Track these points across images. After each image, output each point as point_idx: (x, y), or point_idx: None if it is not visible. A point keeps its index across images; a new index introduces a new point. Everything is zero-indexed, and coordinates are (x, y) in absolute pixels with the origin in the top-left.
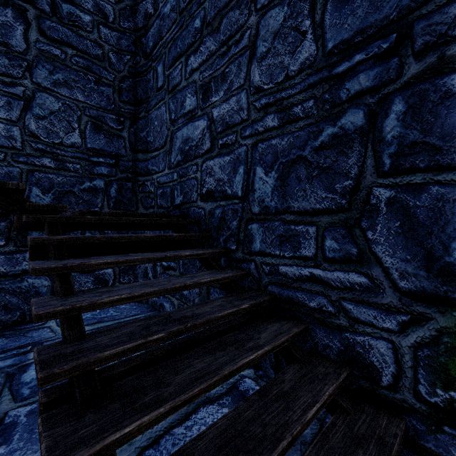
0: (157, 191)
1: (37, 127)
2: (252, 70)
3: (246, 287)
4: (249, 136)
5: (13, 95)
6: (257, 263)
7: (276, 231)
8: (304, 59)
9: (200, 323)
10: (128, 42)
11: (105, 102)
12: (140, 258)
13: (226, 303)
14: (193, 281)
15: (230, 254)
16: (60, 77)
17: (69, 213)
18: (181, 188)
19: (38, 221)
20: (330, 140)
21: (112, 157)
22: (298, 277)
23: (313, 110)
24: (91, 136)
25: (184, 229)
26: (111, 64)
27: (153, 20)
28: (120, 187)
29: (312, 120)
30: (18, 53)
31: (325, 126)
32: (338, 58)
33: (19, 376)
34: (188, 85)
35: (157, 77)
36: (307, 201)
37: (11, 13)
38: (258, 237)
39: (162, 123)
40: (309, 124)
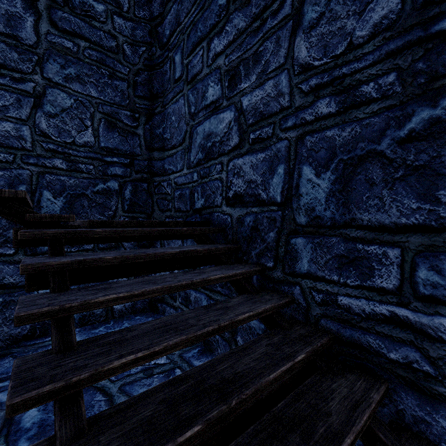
0: (174, 192)
1: (48, 125)
2: (296, 44)
3: (288, 316)
4: (291, 127)
5: (23, 91)
6: (304, 287)
7: (333, 250)
8: (379, 18)
9: (248, 396)
10: (143, 32)
11: (119, 98)
12: (160, 287)
13: (274, 351)
14: (229, 320)
15: (265, 272)
16: (72, 71)
17: (79, 221)
18: (202, 190)
19: (36, 238)
20: (426, 127)
21: (127, 156)
22: (370, 315)
23: (396, 86)
24: (105, 134)
25: (207, 239)
26: (125, 56)
27: (170, 6)
28: (134, 189)
29: (393, 100)
30: (28, 46)
31: (418, 108)
32: (441, 9)
33: (19, 418)
34: (211, 73)
35: (175, 67)
36: (384, 212)
37: (20, 3)
38: (305, 255)
39: (180, 118)
40: (388, 106)
